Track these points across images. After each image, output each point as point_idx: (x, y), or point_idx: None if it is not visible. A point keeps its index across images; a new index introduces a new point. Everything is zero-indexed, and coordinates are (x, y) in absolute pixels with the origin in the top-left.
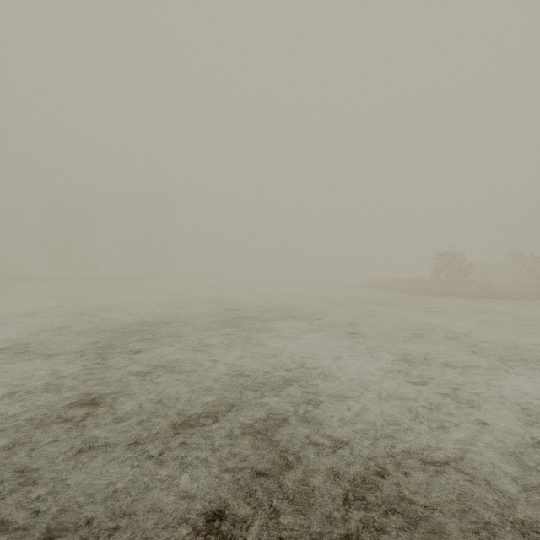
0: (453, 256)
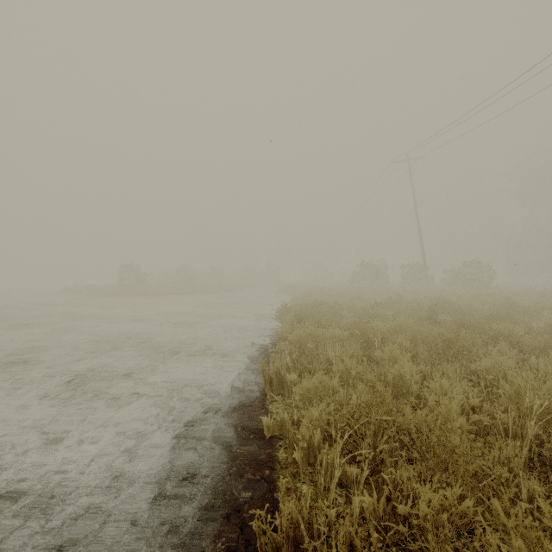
0: (133, 267)
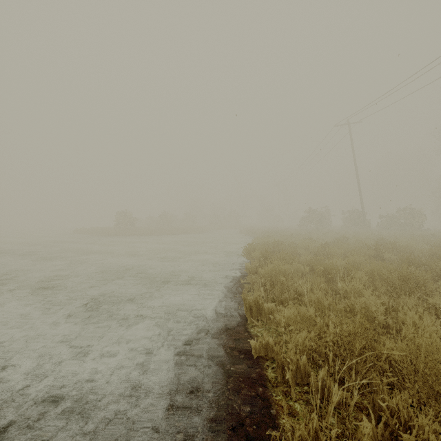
0: (126, 213)
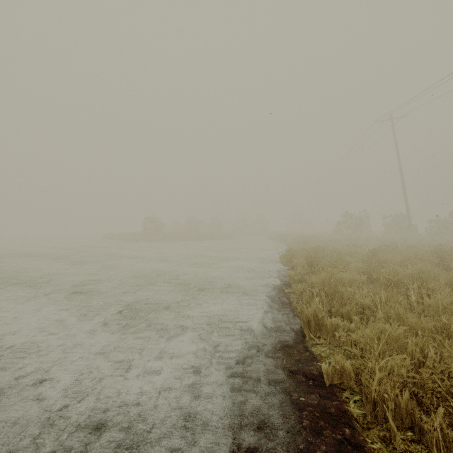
0: (153, 219)
